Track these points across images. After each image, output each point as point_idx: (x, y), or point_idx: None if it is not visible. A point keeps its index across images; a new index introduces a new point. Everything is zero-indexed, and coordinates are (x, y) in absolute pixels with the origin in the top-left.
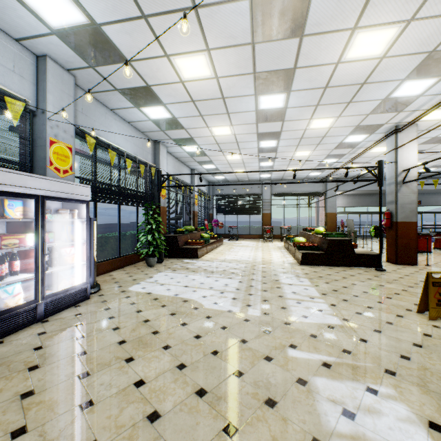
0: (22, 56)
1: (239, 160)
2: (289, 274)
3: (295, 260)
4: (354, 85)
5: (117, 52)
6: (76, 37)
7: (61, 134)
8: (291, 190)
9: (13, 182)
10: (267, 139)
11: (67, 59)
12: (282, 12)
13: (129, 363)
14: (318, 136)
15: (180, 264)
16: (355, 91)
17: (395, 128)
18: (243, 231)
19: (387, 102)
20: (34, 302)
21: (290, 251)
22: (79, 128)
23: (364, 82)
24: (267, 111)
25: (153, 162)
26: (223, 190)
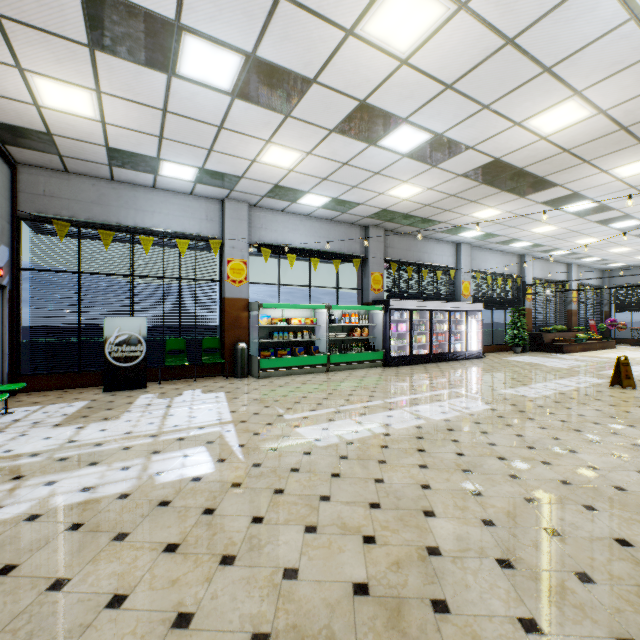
0: (452, 247)
1: (630, 250)
2: None
3: None
4: None
5: (496, 235)
6: (477, 236)
7: (466, 277)
8: None
9: (460, 306)
10: None
11: (470, 241)
12: (592, 210)
13: (506, 367)
14: None
15: (542, 355)
16: None
17: None
18: None
19: None
20: (464, 351)
21: None
22: (471, 269)
23: None
24: (625, 227)
25: (518, 272)
26: (628, 279)
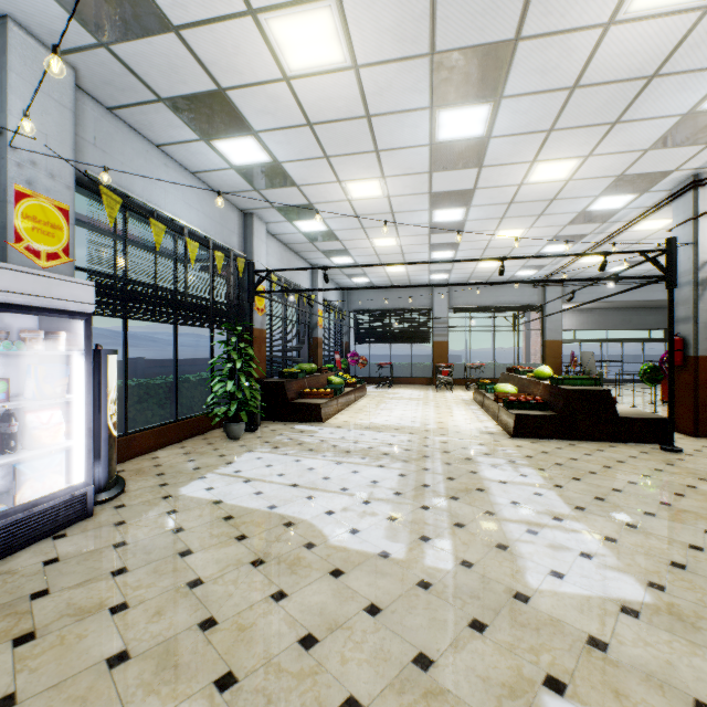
0: None
1: (395, 247)
2: (495, 458)
3: (499, 426)
4: (633, 80)
5: (148, 3)
6: None
7: (43, 179)
8: (483, 302)
9: None
10: (448, 206)
11: (52, 26)
12: None
13: None
14: (541, 199)
15: (289, 435)
16: (631, 95)
17: (692, 179)
18: (401, 371)
19: (691, 121)
20: None
21: (487, 410)
22: (89, 175)
23: (654, 73)
24: (451, 145)
25: (241, 249)
26: (367, 302)
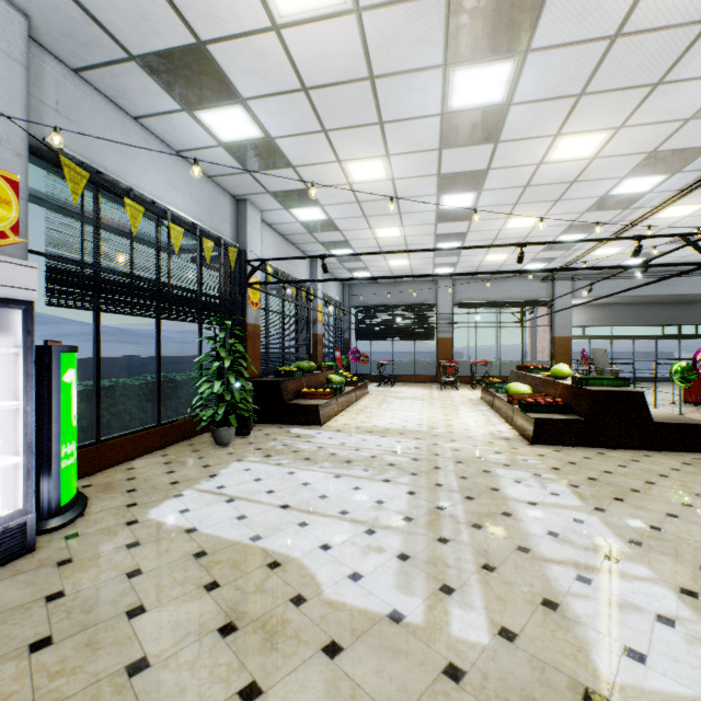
0: None
1: (398, 238)
2: (516, 470)
3: (514, 430)
4: (688, 25)
5: None
6: None
7: None
8: (488, 297)
9: None
10: (457, 190)
11: None
12: None
13: None
14: (560, 181)
15: (283, 441)
16: (682, 46)
17: None
18: (403, 369)
19: None
20: None
21: (499, 411)
22: (49, 144)
23: None
24: (465, 114)
25: (234, 238)
26: (368, 298)
